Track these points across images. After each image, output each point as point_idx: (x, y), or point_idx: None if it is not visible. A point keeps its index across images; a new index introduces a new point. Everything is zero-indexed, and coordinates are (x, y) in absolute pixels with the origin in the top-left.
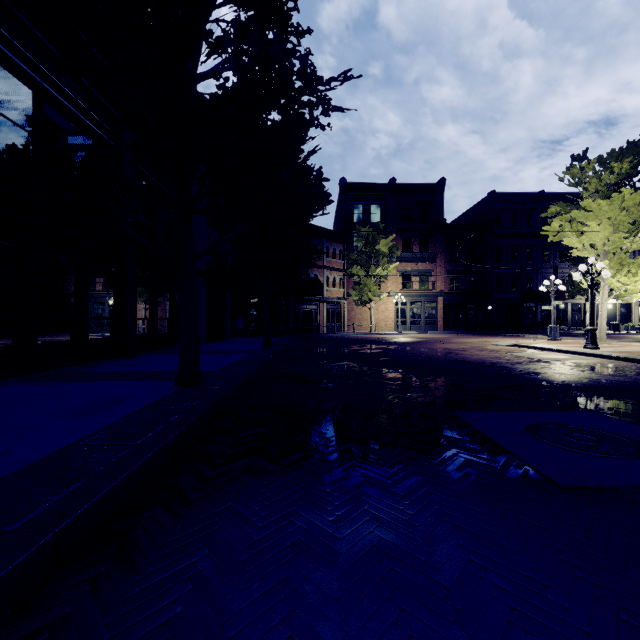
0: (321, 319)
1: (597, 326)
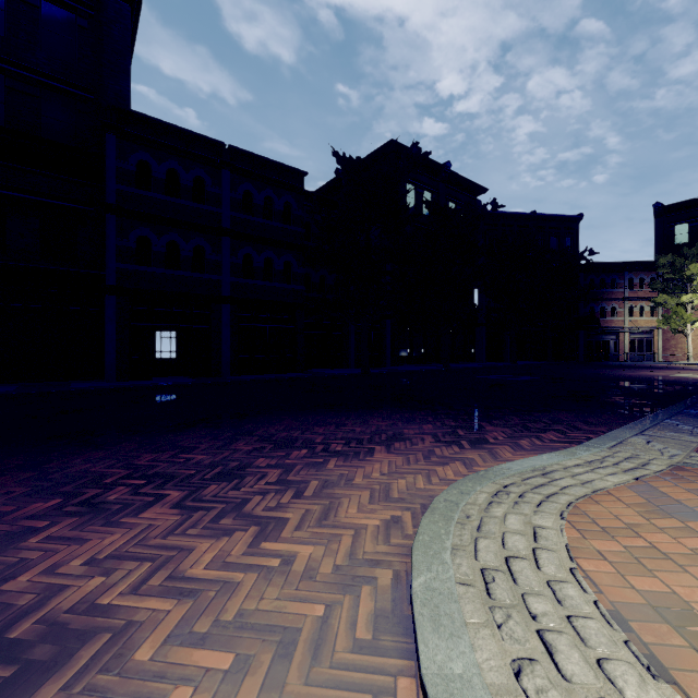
0: (621, 348)
1: None
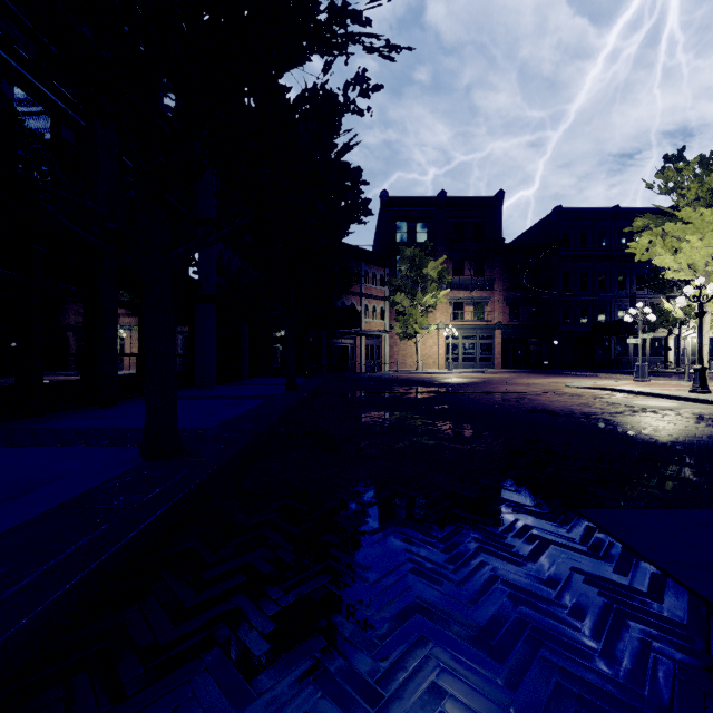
0: (359, 355)
1: (681, 364)
